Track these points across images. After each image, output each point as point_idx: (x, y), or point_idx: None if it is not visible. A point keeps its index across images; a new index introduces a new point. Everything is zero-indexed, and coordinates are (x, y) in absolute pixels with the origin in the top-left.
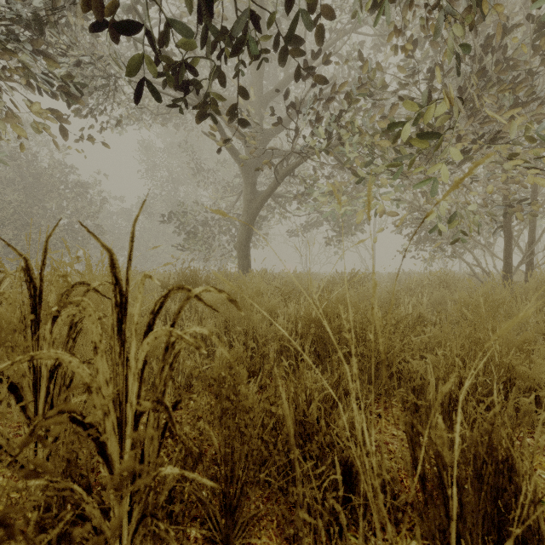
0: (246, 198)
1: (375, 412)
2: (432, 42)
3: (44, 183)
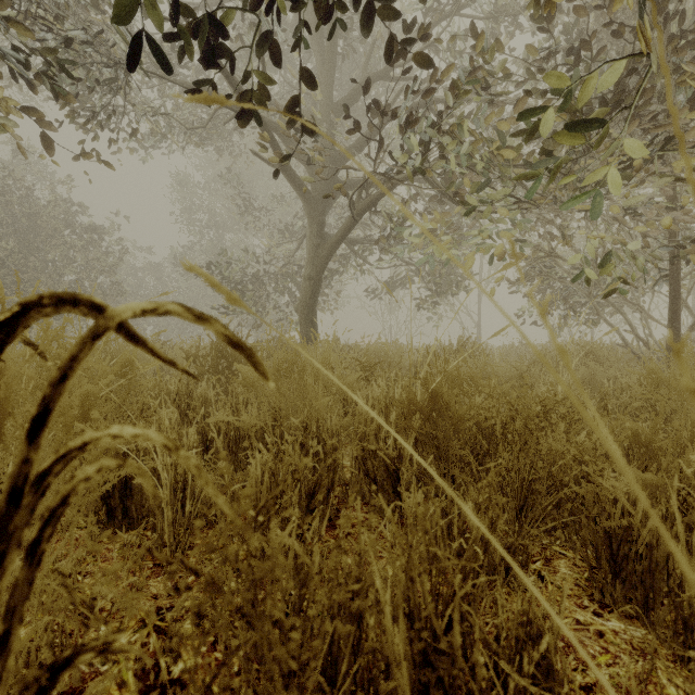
0: (311, 244)
1: (532, 569)
2: (576, 7)
3: (43, 226)
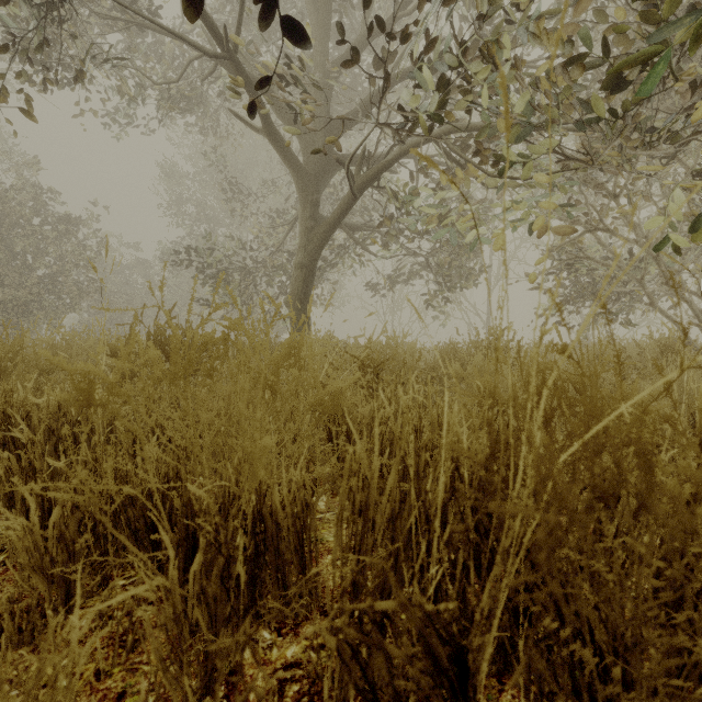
0: (303, 226)
1: None
2: None
3: (7, 213)
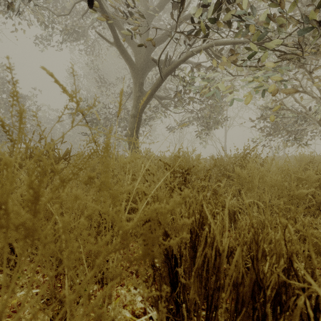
0: (135, 95)
1: None
2: None
3: None
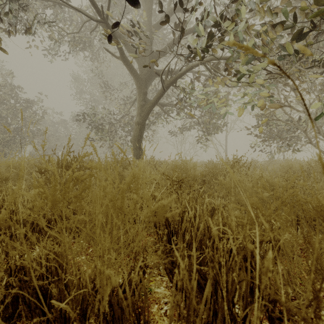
0: (139, 104)
1: None
2: None
3: None
